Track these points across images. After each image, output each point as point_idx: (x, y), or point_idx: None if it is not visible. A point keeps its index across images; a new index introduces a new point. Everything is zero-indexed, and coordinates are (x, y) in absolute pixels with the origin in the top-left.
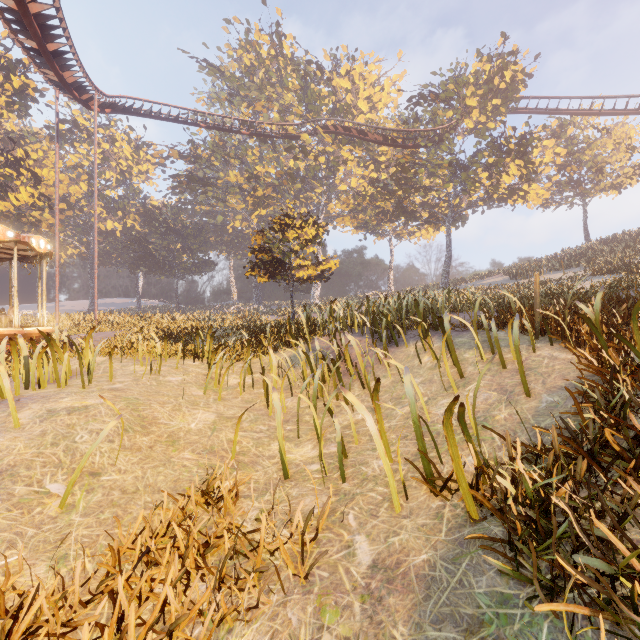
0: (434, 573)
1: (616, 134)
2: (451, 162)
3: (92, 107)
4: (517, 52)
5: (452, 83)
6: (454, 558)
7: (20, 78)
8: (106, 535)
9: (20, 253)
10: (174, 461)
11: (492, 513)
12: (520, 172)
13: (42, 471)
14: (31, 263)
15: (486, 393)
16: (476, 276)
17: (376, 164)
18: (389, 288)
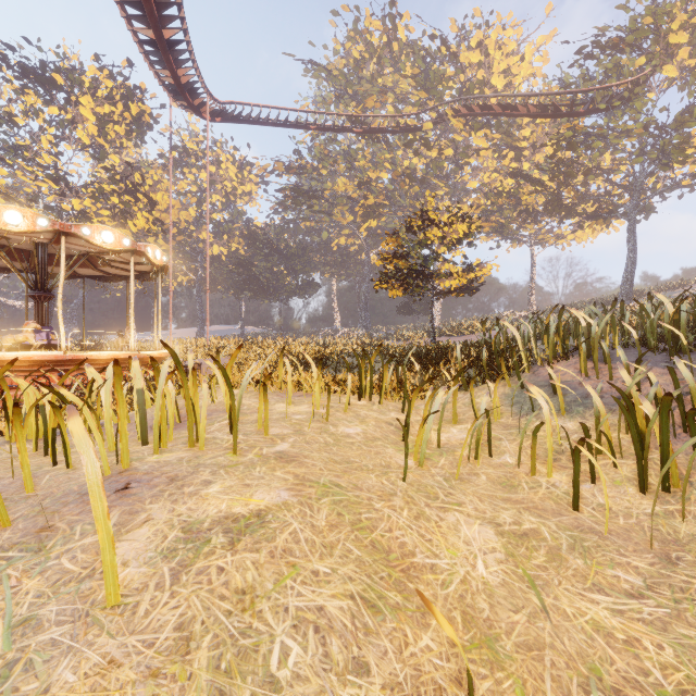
0: None
1: None
2: (647, 125)
3: (203, 115)
4: None
5: (649, 15)
6: None
7: (137, 105)
8: None
9: (136, 268)
10: None
11: None
12: None
13: None
14: (147, 281)
15: None
16: (662, 287)
17: (515, 152)
18: (530, 306)
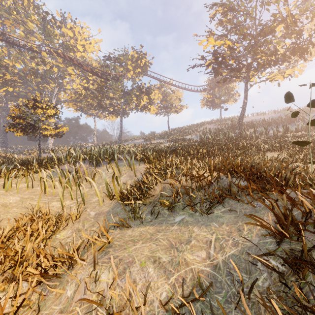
0: (109, 211)
1: (176, 93)
2: (122, 90)
3: None
4: (146, 54)
5: (122, 57)
6: (114, 208)
7: None
8: None
9: None
10: (11, 212)
11: (122, 199)
12: (147, 100)
13: None
14: None
15: (126, 178)
16: (133, 139)
17: (87, 79)
18: (94, 142)
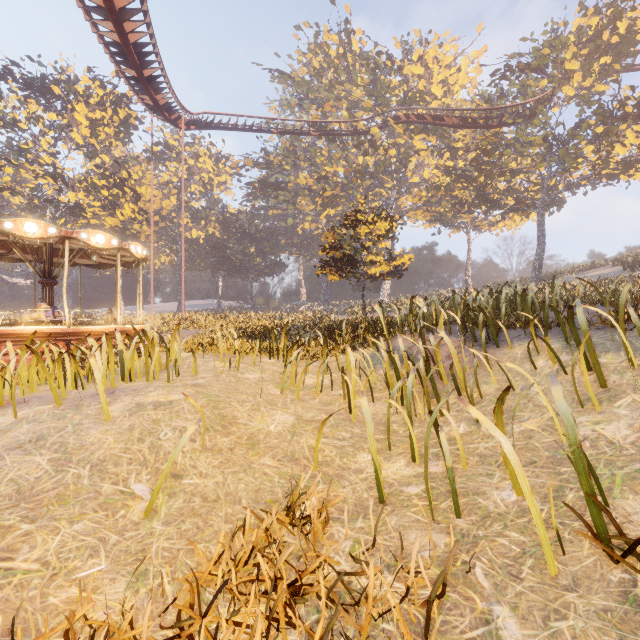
0: None
1: None
2: (546, 138)
3: (180, 125)
4: None
5: (547, 47)
6: None
7: (124, 110)
8: (186, 550)
9: (123, 259)
10: (254, 467)
11: None
12: None
13: (128, 468)
14: (131, 268)
15: None
16: (575, 268)
17: (452, 151)
18: (466, 285)
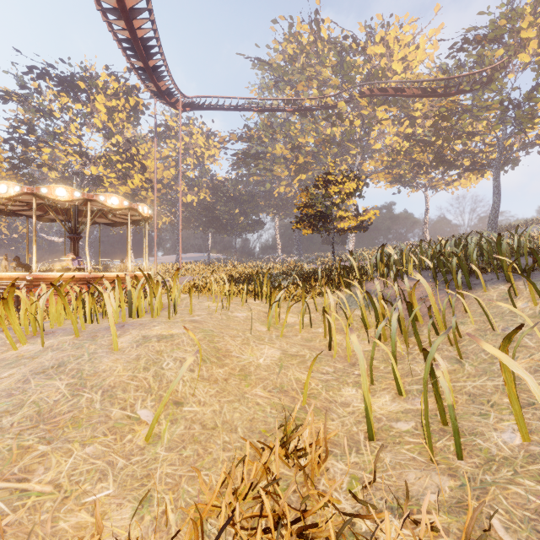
0: None
1: None
2: (502, 101)
3: (178, 108)
4: None
5: (503, 18)
6: None
7: (134, 98)
8: (188, 477)
9: (132, 218)
10: (247, 397)
11: None
12: None
13: (135, 395)
14: (139, 225)
15: None
16: (529, 222)
17: (411, 120)
18: (424, 238)
